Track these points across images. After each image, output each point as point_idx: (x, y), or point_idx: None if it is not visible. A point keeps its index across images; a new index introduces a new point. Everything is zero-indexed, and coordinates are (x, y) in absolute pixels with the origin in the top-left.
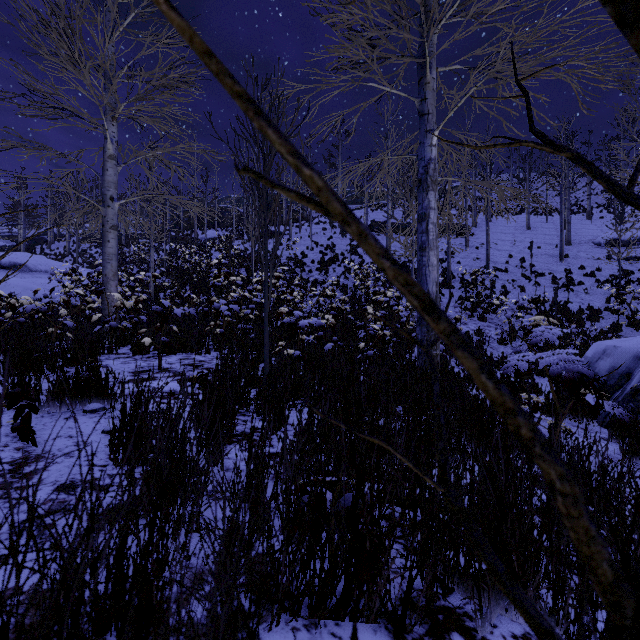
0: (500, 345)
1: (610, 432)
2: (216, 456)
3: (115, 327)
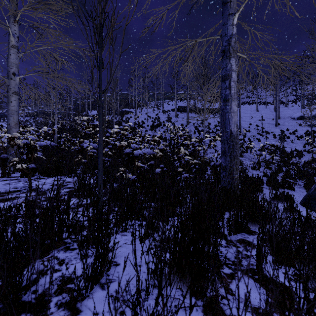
0: (253, 170)
1: None
2: None
3: (5, 158)
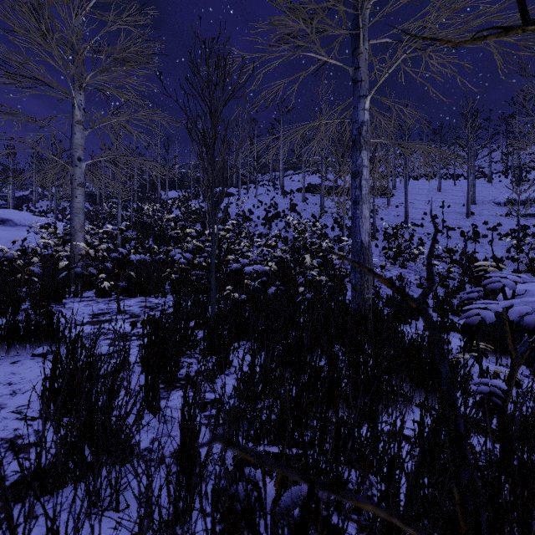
0: (419, 289)
1: (530, 369)
2: (137, 425)
3: (79, 273)
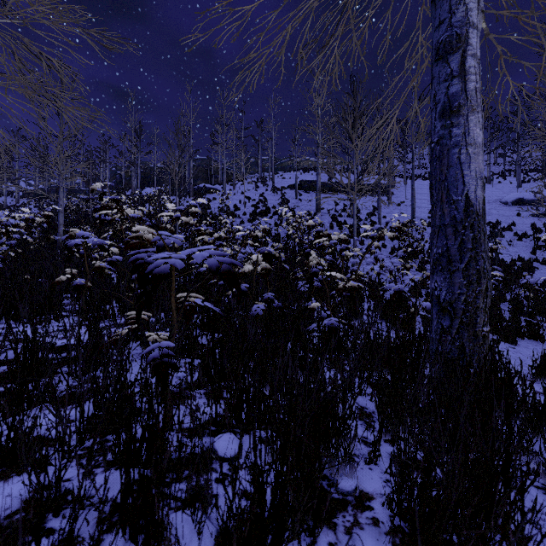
0: None
1: None
2: None
3: None
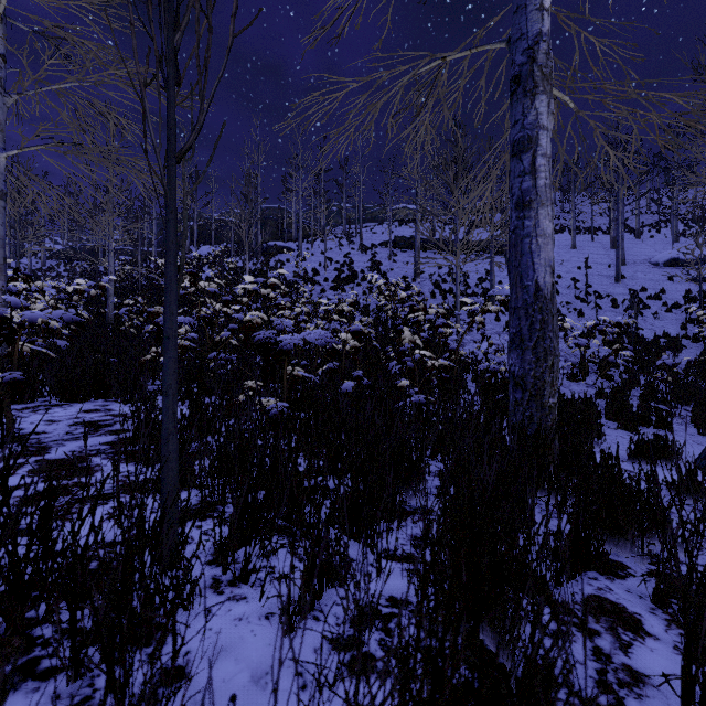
0: (571, 382)
1: None
2: None
3: None
